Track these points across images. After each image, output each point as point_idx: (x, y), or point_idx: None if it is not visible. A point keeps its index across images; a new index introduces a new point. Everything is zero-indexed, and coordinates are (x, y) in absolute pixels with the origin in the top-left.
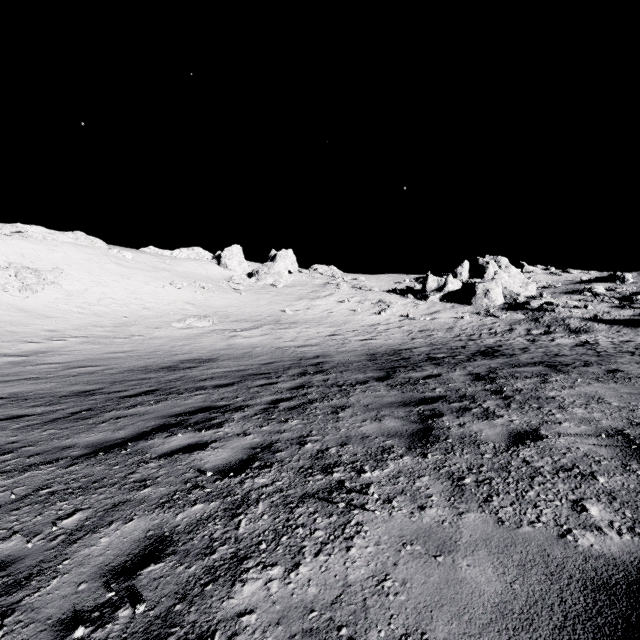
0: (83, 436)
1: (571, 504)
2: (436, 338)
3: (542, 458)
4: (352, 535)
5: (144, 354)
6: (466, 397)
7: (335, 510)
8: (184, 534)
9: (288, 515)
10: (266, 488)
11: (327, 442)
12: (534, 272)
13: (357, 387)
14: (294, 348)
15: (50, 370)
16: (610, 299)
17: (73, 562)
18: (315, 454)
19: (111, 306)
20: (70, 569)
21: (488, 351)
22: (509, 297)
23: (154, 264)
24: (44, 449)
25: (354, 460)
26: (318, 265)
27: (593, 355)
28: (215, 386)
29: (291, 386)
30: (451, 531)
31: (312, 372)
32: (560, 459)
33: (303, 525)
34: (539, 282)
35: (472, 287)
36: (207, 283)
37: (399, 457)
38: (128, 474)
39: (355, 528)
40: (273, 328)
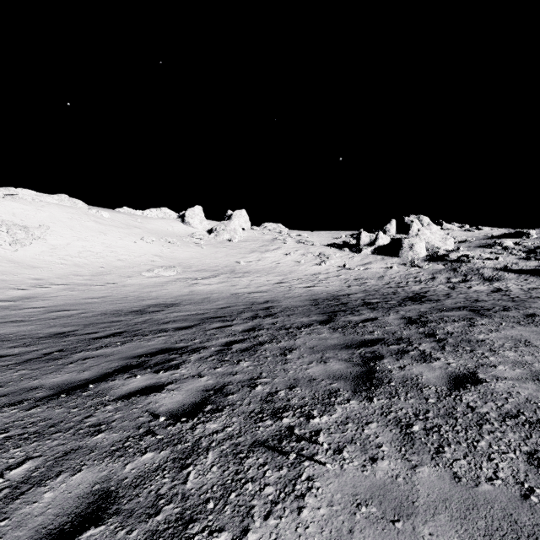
0: (50, 377)
1: (526, 457)
2: (369, 285)
3: (485, 403)
4: (303, 492)
5: (116, 299)
6: (402, 340)
7: (285, 461)
8: (130, 489)
9: (237, 467)
10: (217, 435)
11: (276, 385)
12: (451, 229)
13: (303, 330)
14: (247, 294)
15: (33, 314)
16: (517, 252)
17: (10, 523)
18: (265, 397)
19: (90, 258)
20: (5, 532)
21: (416, 297)
22: (431, 250)
23: (127, 222)
24: (11, 390)
25: (302, 404)
26: (268, 223)
27: (508, 300)
28: (176, 328)
29: (243, 329)
30: (406, 489)
31: (262, 316)
32: (503, 405)
33: (252, 479)
34: (456, 237)
35: (399, 242)
36: (173, 238)
37: (346, 401)
38: (85, 418)
39: (306, 484)
40: (229, 277)
